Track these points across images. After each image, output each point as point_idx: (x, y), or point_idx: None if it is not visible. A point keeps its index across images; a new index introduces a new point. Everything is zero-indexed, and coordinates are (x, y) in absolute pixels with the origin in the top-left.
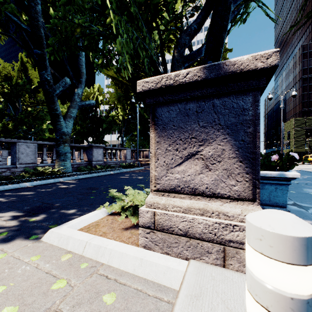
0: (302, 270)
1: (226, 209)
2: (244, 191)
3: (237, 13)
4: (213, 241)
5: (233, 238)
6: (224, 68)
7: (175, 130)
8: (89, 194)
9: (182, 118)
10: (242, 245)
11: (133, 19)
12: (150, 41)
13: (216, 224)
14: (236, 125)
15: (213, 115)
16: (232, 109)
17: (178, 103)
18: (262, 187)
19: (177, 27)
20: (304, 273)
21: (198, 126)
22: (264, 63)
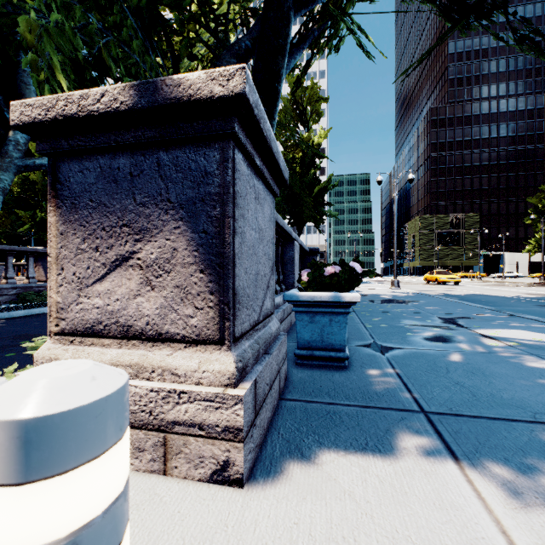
0: (13, 497)
1: (176, 363)
2: (207, 327)
3: (320, 35)
4: (147, 426)
5: (180, 417)
6: (164, 90)
7: (94, 209)
8: (7, 349)
9: (105, 186)
10: (193, 428)
11: (109, 1)
12: (148, 50)
13: (152, 393)
14: (194, 202)
15: (159, 182)
16: (189, 173)
17: (99, 155)
18: (311, 320)
19: (218, 39)
20: (18, 501)
21: (134, 202)
22: (224, 88)
